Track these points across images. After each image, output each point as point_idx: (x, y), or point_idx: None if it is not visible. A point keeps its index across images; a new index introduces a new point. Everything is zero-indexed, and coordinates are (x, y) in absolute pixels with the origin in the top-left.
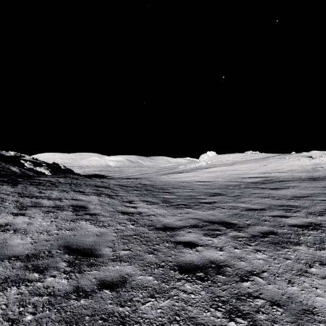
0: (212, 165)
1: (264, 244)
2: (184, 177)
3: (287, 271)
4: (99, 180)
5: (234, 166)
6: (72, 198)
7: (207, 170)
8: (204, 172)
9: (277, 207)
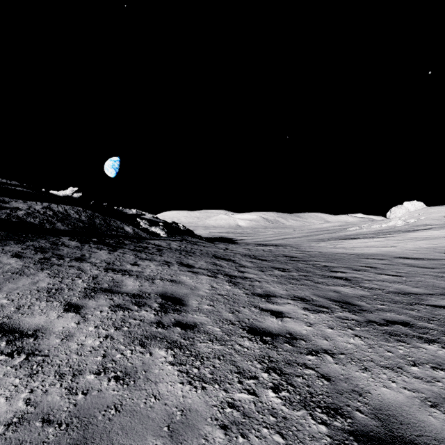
0: (420, 226)
1: None
2: (363, 247)
3: None
4: (223, 246)
5: None
6: (170, 278)
7: (411, 235)
8: (405, 238)
9: None
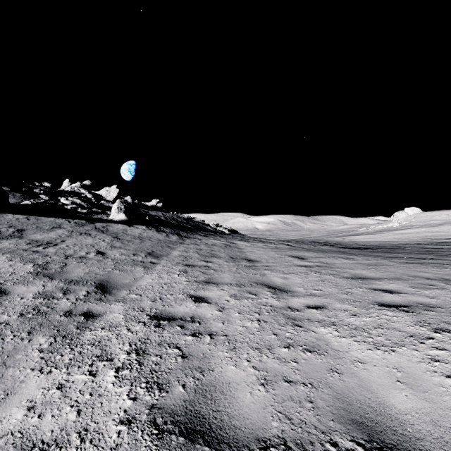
0: (408, 227)
1: (385, 253)
2: (361, 239)
3: (384, 255)
4: None
5: (438, 227)
6: (276, 242)
7: (396, 232)
8: (391, 234)
9: (425, 250)
